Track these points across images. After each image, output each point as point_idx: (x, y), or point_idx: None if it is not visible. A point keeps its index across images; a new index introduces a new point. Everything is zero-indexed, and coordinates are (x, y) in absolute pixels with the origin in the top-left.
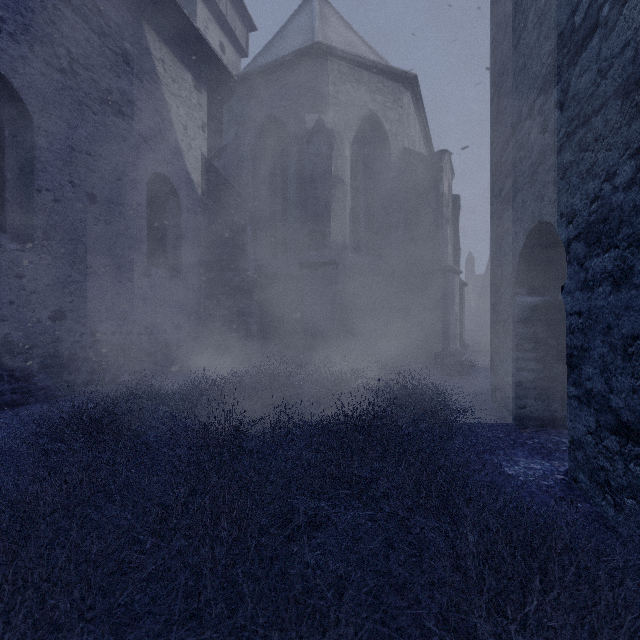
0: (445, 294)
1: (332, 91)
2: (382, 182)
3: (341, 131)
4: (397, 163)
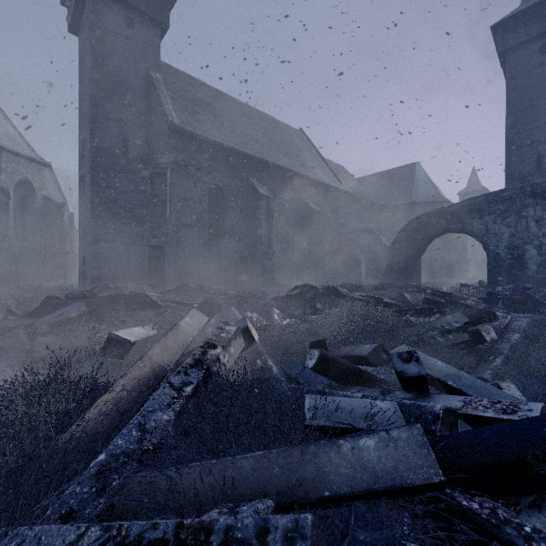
0: (66, 262)
1: (4, 166)
2: (31, 208)
3: (9, 185)
4: (40, 201)
